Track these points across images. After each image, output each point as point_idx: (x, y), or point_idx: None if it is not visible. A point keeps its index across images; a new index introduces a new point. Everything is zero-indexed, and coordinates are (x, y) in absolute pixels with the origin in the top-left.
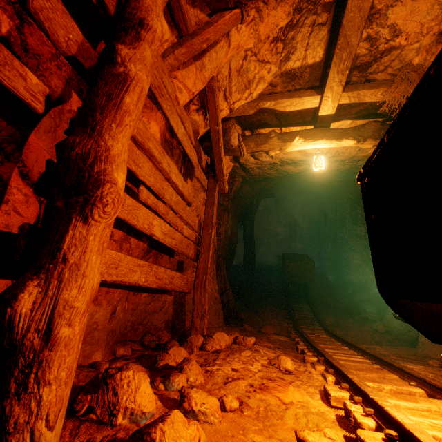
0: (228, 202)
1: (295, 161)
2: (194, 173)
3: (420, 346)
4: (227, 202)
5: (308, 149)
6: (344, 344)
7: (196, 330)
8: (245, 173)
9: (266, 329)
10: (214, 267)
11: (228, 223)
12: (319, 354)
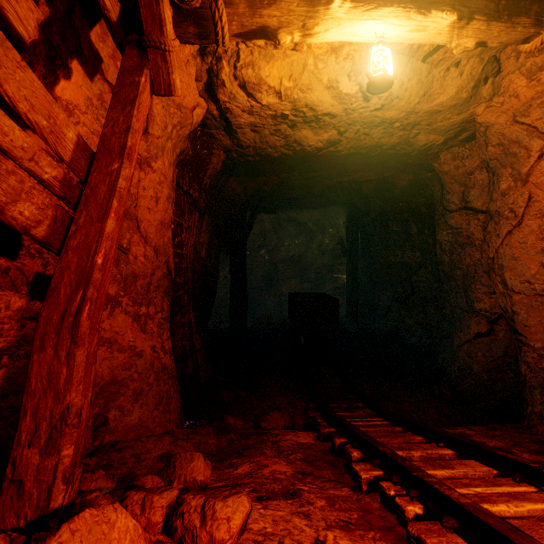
0: (199, 194)
1: (318, 113)
2: (100, 66)
3: (538, 421)
4: (198, 192)
5: (343, 83)
6: (441, 444)
7: (19, 495)
8: (230, 139)
9: (269, 421)
10: (164, 305)
11: (202, 236)
12: (459, 519)
